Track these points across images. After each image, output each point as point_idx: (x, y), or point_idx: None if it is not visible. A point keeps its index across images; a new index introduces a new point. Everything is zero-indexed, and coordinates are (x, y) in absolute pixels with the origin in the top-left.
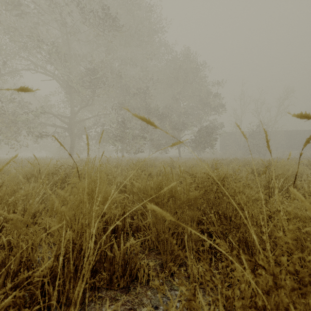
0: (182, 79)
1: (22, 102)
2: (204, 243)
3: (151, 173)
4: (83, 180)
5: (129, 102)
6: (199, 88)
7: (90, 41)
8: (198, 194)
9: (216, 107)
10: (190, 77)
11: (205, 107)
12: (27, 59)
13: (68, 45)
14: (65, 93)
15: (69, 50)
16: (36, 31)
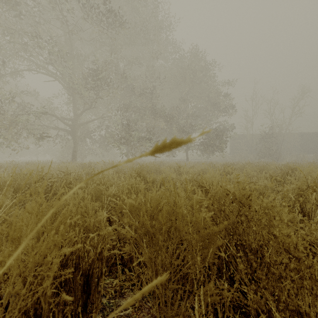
0: (190, 79)
1: (24, 104)
2: (223, 294)
3: (154, 180)
4: (54, 196)
5: (134, 103)
6: (208, 88)
7: (93, 40)
8: (216, 229)
9: (226, 108)
10: (198, 76)
11: (214, 108)
12: (29, 59)
13: (71, 44)
14: (68, 94)
15: (71, 50)
16: (36, 29)
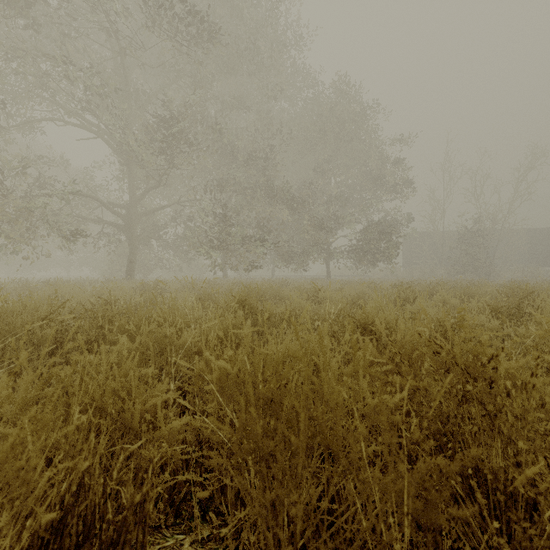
0: (334, 135)
1: (43, 179)
2: None
3: (270, 315)
4: (53, 356)
5: (234, 177)
6: (366, 150)
7: (164, 66)
8: (446, 466)
9: (398, 185)
10: (348, 129)
11: (376, 185)
12: (51, 101)
13: (124, 74)
14: (119, 161)
15: (125, 83)
16: (62, 47)
